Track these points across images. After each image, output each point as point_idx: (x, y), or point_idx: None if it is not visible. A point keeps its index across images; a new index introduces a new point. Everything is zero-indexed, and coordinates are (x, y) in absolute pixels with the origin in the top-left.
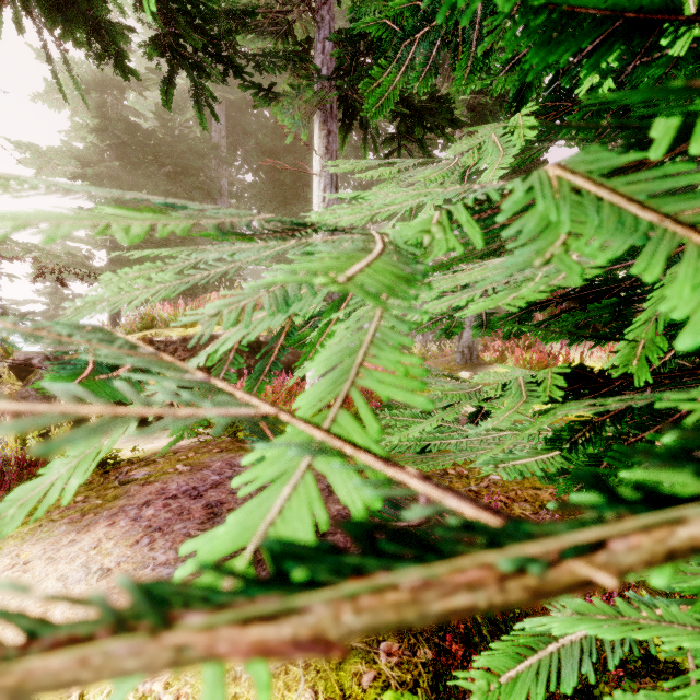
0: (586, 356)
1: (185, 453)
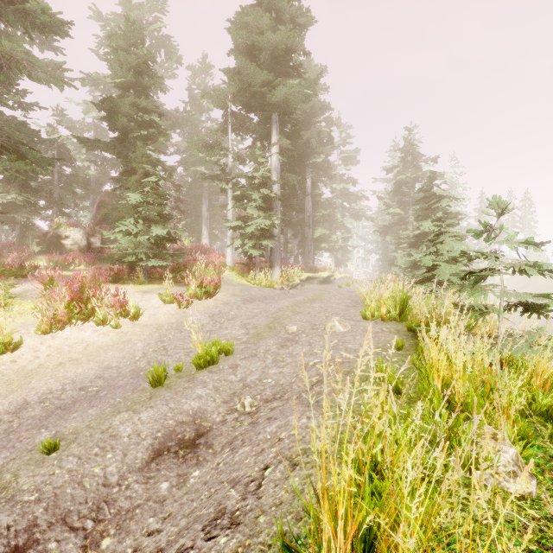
0: (75, 259)
1: None
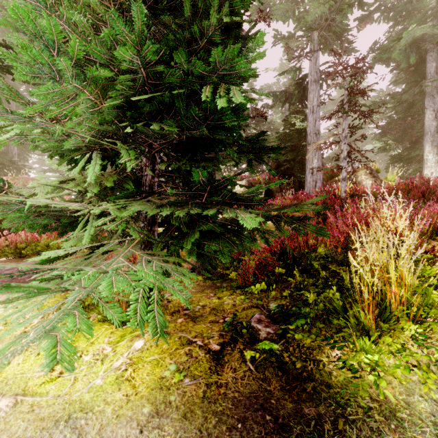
0: None
1: None
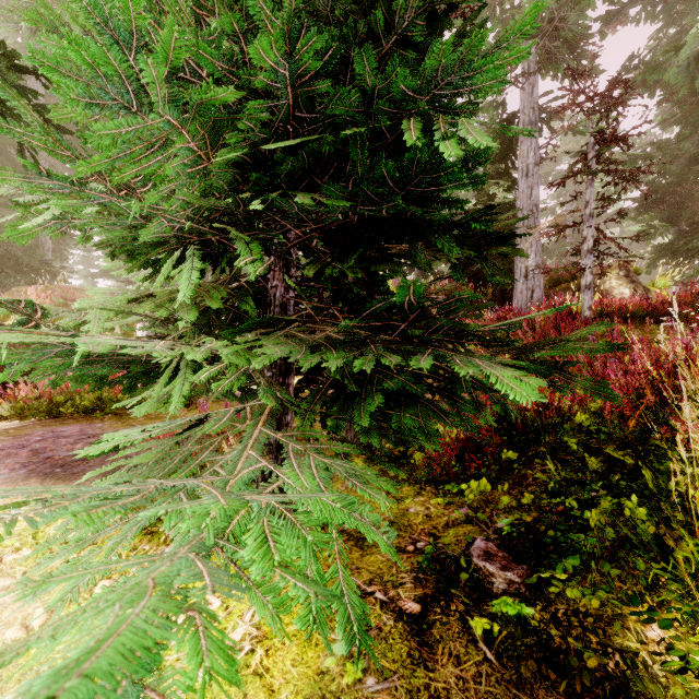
0: None
1: (4, 430)
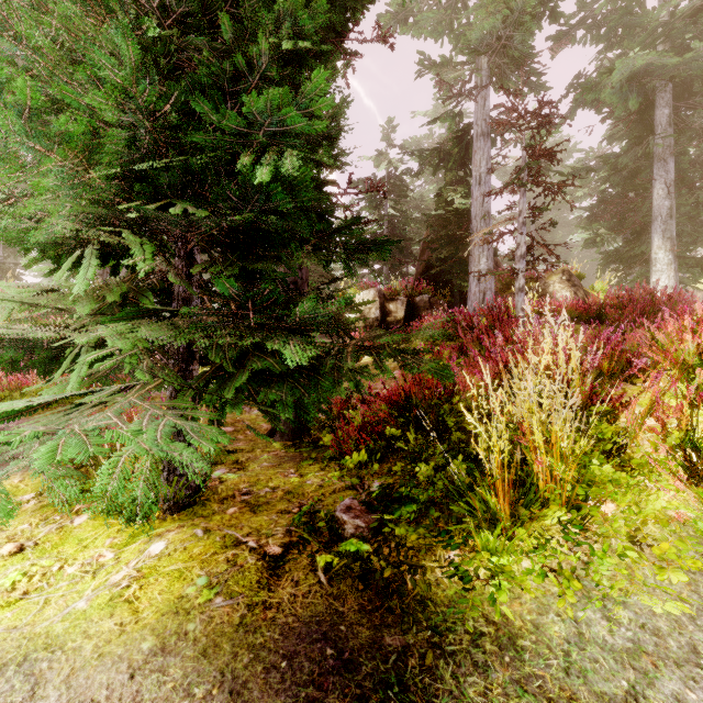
0: None
1: None
